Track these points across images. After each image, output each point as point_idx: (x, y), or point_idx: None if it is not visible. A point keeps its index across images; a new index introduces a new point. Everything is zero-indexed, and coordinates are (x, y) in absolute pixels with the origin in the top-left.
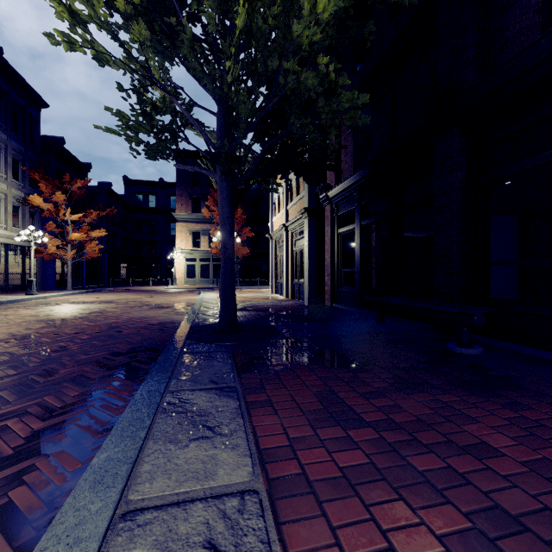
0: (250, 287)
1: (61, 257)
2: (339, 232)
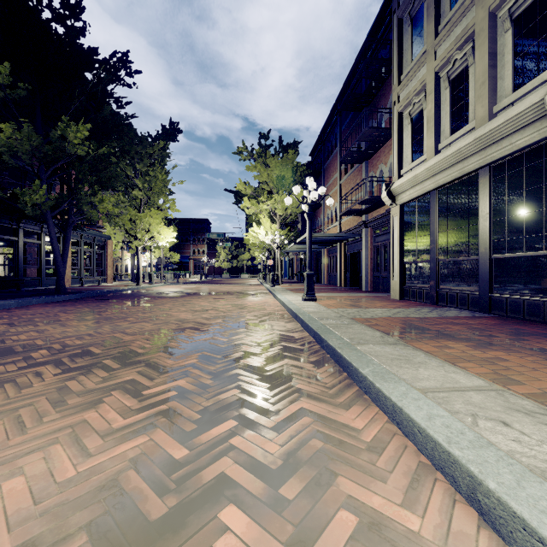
0: None
1: None
2: None
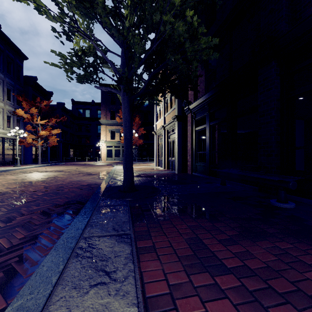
0: (143, 162)
1: (35, 145)
2: (196, 129)
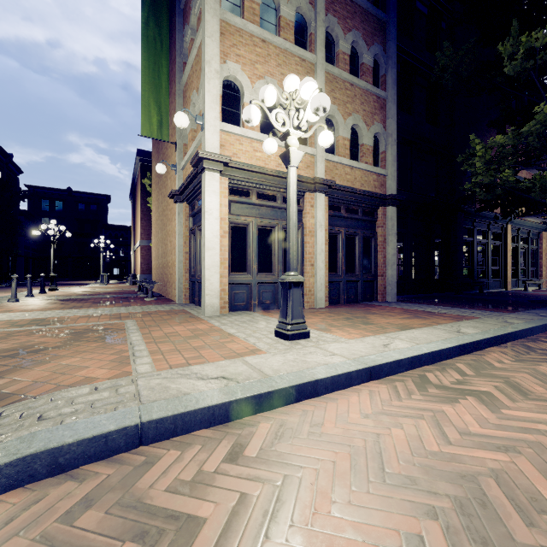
0: None
1: None
2: None
